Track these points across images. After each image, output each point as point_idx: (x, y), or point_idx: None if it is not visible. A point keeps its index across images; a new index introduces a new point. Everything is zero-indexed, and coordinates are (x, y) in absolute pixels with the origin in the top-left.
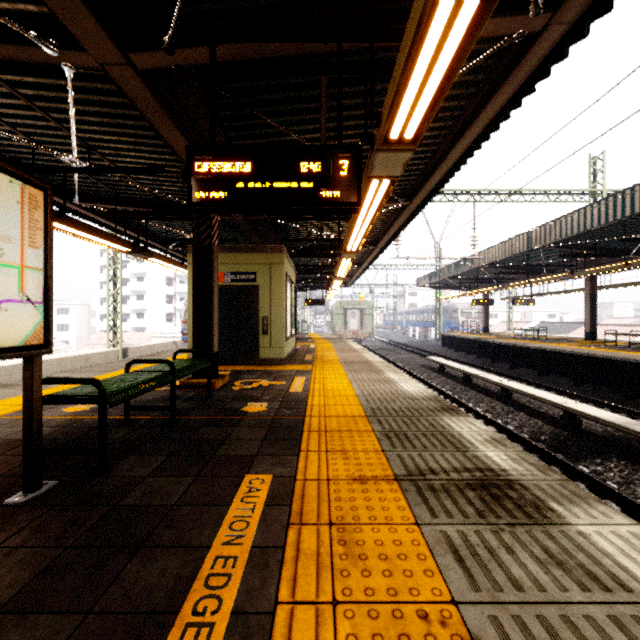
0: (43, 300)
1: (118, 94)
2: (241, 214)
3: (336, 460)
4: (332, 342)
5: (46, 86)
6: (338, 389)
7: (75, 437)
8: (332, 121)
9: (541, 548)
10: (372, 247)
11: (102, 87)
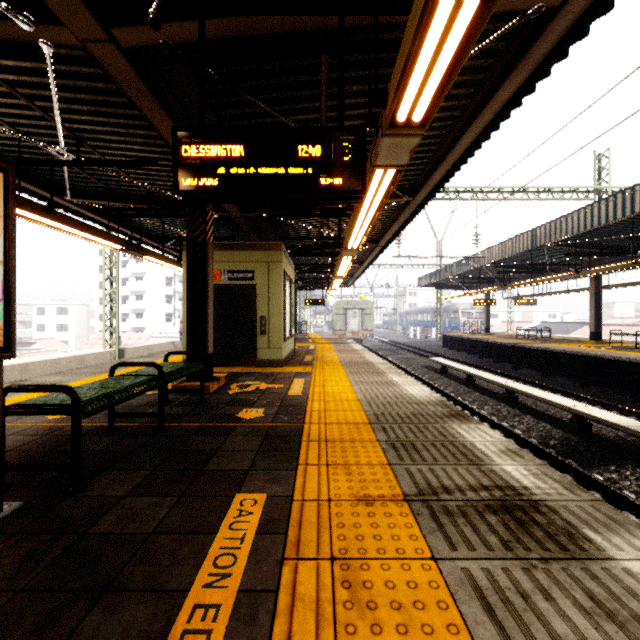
0: (3, 297)
1: (105, 79)
2: (238, 210)
3: (338, 475)
4: (332, 342)
5: (28, 70)
6: (339, 393)
7: (53, 448)
8: (333, 110)
9: (584, 592)
10: (373, 245)
11: (87, 71)
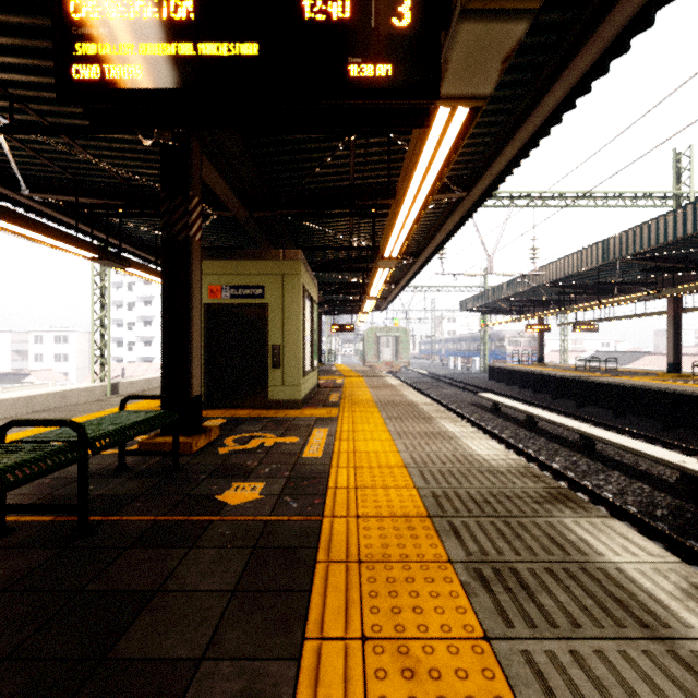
0: None
1: None
2: (243, 207)
3: (387, 681)
4: (363, 375)
5: None
6: (376, 452)
7: None
8: None
9: None
10: (413, 259)
11: None
